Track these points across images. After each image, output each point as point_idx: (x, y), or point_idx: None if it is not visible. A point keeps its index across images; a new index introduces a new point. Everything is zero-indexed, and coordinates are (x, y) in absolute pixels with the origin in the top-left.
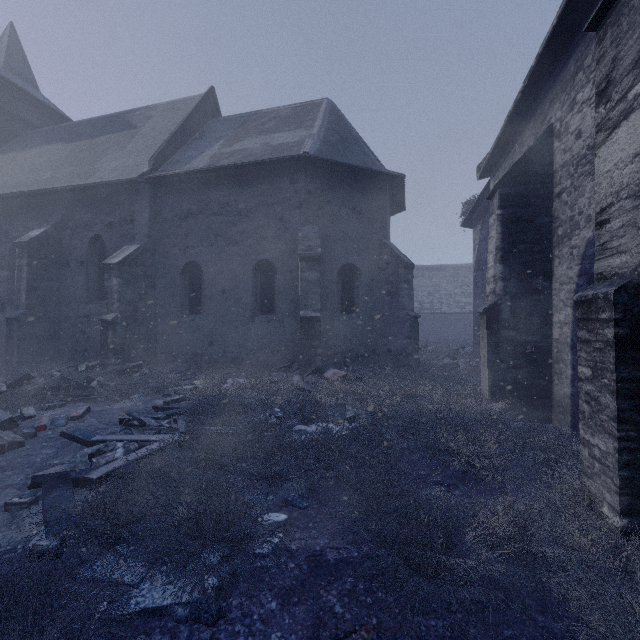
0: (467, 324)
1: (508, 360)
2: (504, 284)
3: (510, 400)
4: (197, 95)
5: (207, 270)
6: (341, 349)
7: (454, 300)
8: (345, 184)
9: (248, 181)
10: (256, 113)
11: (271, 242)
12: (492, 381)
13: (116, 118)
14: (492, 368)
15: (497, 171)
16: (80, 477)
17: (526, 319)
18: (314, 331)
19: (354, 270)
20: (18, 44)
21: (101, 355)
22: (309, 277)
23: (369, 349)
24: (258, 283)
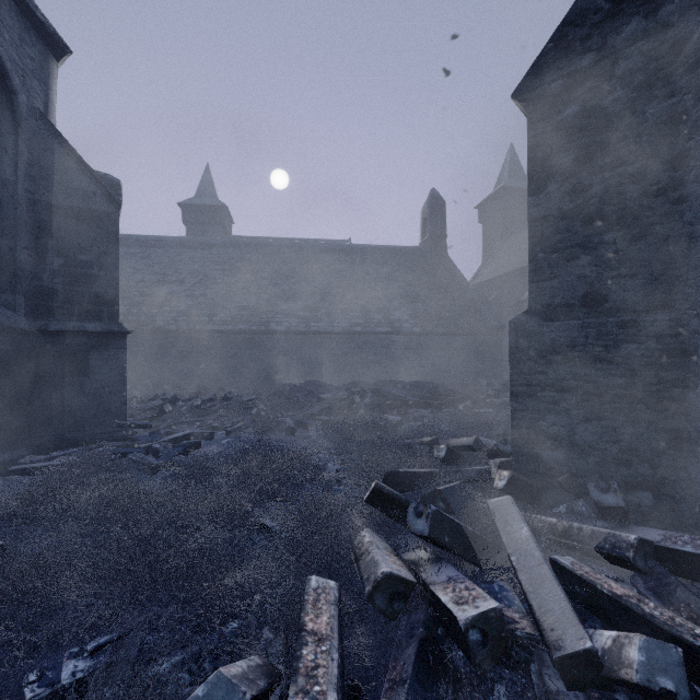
0: None
1: None
2: None
3: None
4: None
5: None
6: None
7: None
8: None
9: None
10: None
11: None
12: None
13: None
14: None
15: None
16: None
17: None
18: None
19: None
20: (515, 156)
21: None
22: None
23: None
24: None
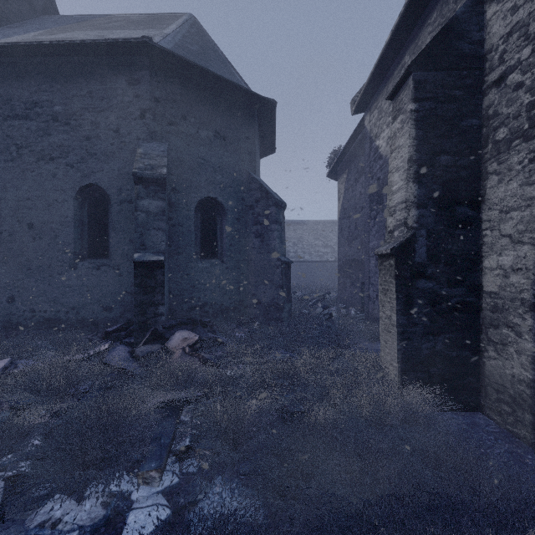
0: (325, 271)
1: (424, 323)
2: (419, 212)
3: (427, 381)
4: None
5: (5, 195)
6: (200, 302)
7: (315, 250)
8: (205, 100)
9: (68, 75)
10: (101, 16)
11: (102, 161)
12: (403, 354)
13: None
14: (403, 335)
15: (375, 101)
16: None
17: (448, 263)
18: (155, 281)
19: (217, 206)
20: None
21: None
22: (149, 206)
23: (235, 300)
24: (85, 216)
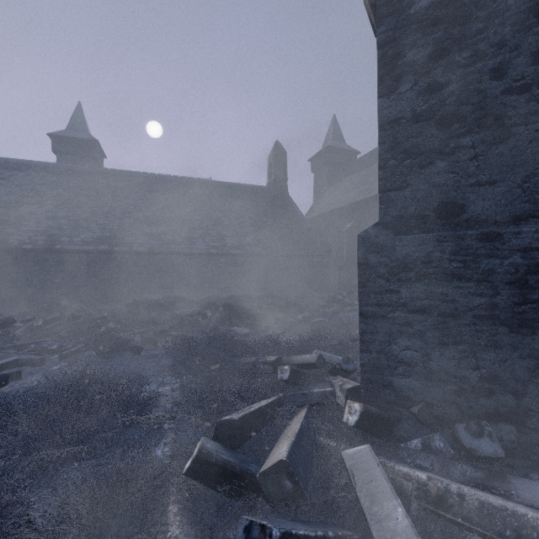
0: None
1: None
2: None
3: None
4: None
5: None
6: None
7: None
8: None
9: None
10: None
11: None
12: None
13: None
14: None
15: None
16: None
17: None
18: None
19: None
20: (336, 124)
21: None
22: None
23: None
24: None
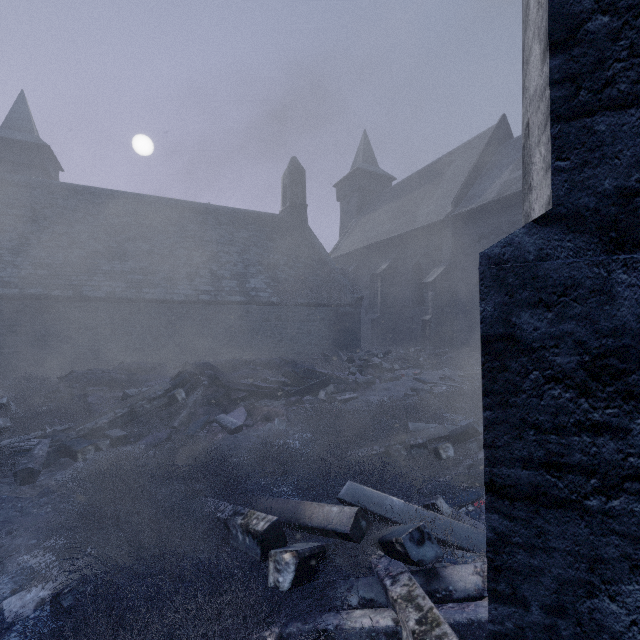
0: None
1: None
2: None
3: None
4: (489, 128)
5: None
6: None
7: None
8: None
9: None
10: None
11: None
12: None
13: (426, 171)
14: None
15: None
16: (430, 391)
17: None
18: None
19: None
20: (368, 142)
21: (421, 343)
22: None
23: None
24: None
